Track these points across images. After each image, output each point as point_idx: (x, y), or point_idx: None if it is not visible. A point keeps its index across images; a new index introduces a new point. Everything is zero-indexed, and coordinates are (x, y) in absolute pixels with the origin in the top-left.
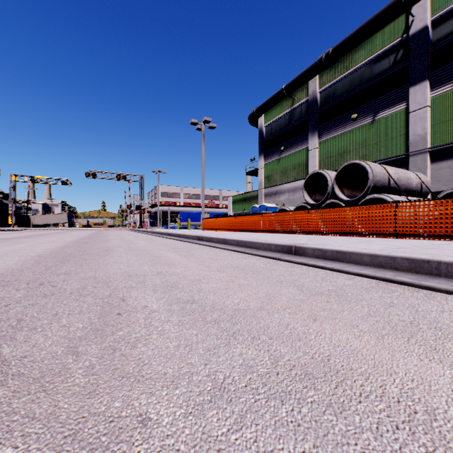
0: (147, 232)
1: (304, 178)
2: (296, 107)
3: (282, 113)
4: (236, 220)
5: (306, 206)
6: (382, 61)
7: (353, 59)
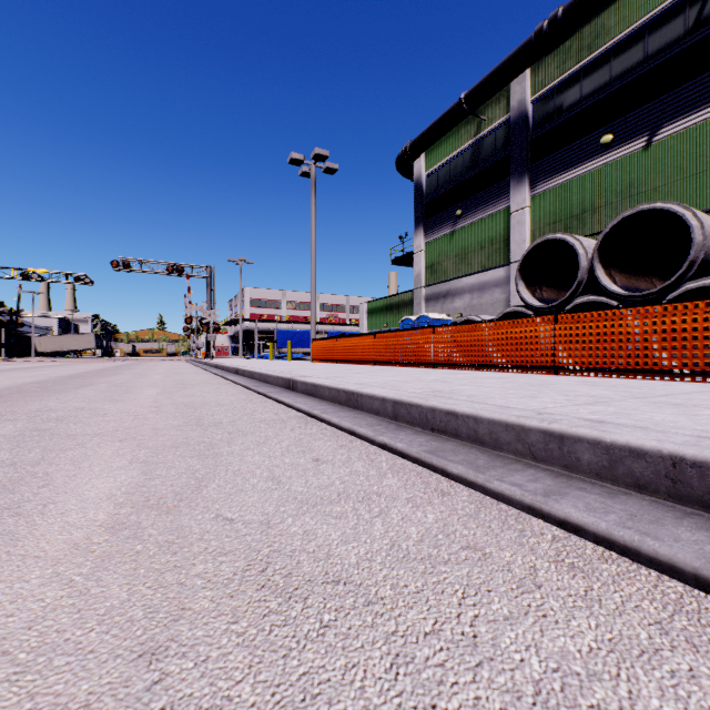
0: (208, 365)
1: (500, 264)
2: (486, 134)
3: (457, 149)
4: (377, 342)
5: (524, 312)
6: (669, 24)
7: (604, 28)
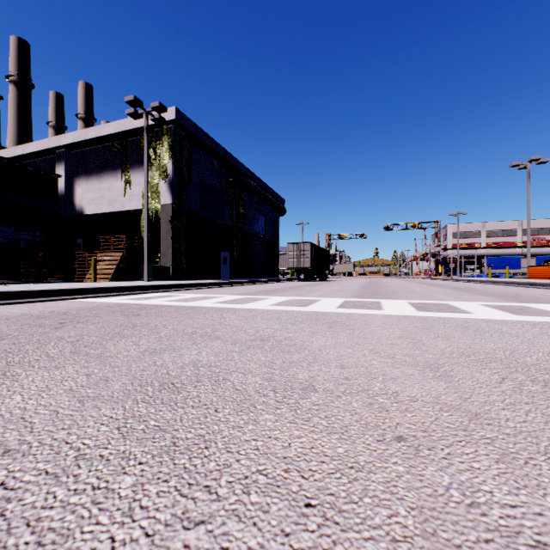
0: (457, 280)
1: None
2: None
3: None
4: None
5: None
6: None
7: None
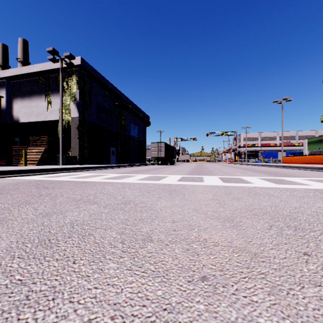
0: (246, 164)
1: None
2: None
3: None
4: (307, 158)
5: None
6: None
7: None
